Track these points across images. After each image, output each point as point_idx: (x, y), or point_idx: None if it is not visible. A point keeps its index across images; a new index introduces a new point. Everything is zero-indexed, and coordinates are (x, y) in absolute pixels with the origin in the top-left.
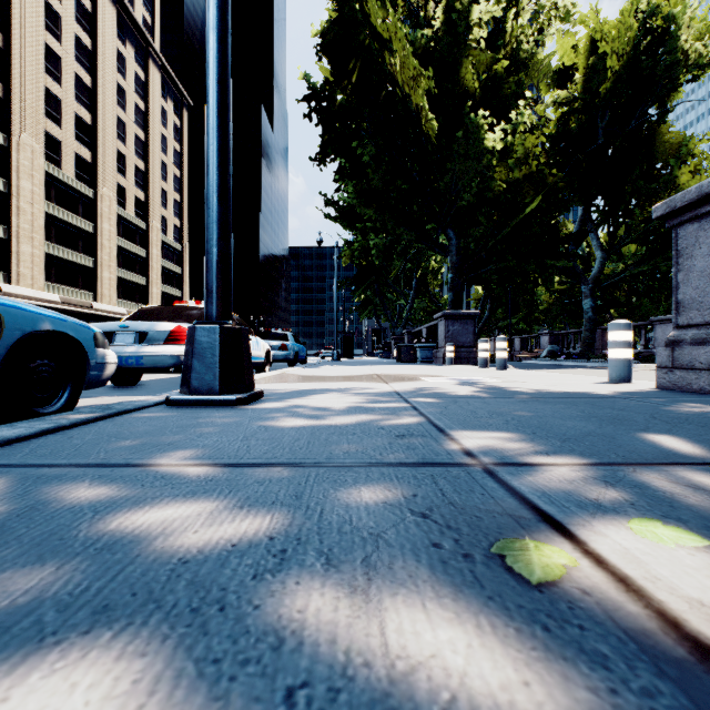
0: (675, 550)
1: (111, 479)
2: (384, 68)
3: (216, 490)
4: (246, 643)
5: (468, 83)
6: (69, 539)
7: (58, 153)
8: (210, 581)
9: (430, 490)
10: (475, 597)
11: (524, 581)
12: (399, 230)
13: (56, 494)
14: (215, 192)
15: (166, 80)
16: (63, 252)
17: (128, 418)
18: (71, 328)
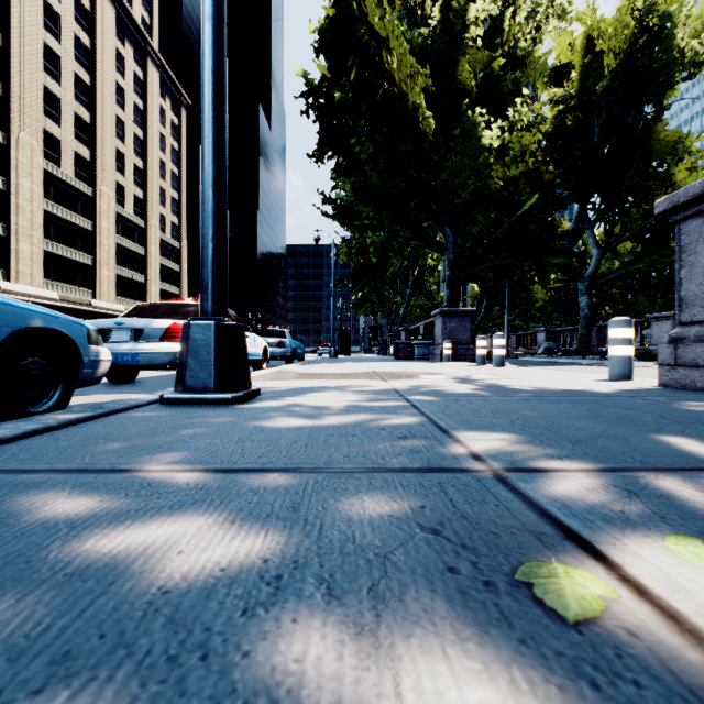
0: None
1: (93, 488)
2: (381, 66)
3: (206, 501)
4: None
5: (465, 81)
6: (37, 562)
7: (57, 151)
8: (192, 618)
9: (439, 501)
10: (504, 640)
11: (558, 618)
12: (397, 227)
13: (31, 505)
14: (211, 186)
15: (165, 79)
16: (62, 250)
17: (119, 418)
18: (63, 325)
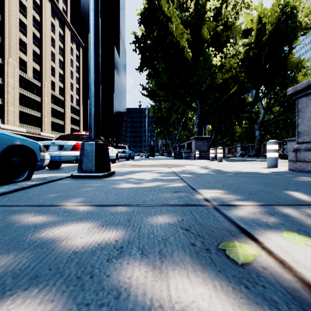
0: (304, 247)
1: (44, 212)
2: (168, 29)
3: (92, 217)
4: (102, 295)
5: (205, 36)
6: (22, 241)
7: (25, 67)
8: (86, 263)
9: (190, 217)
10: (212, 271)
11: (235, 263)
12: (175, 100)
13: (18, 219)
14: (93, 83)
15: (73, 35)
16: (27, 110)
17: (53, 184)
18: (29, 143)
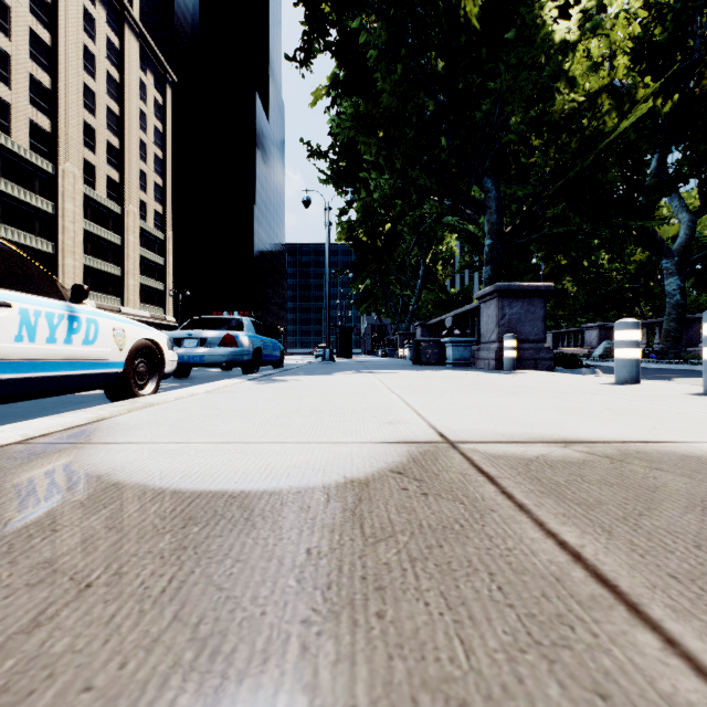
0: None
1: None
2: None
3: None
4: None
5: None
6: None
7: (6, 118)
8: None
9: None
10: None
11: None
12: (418, 174)
13: None
14: None
15: (146, 51)
16: (13, 233)
17: None
18: None
